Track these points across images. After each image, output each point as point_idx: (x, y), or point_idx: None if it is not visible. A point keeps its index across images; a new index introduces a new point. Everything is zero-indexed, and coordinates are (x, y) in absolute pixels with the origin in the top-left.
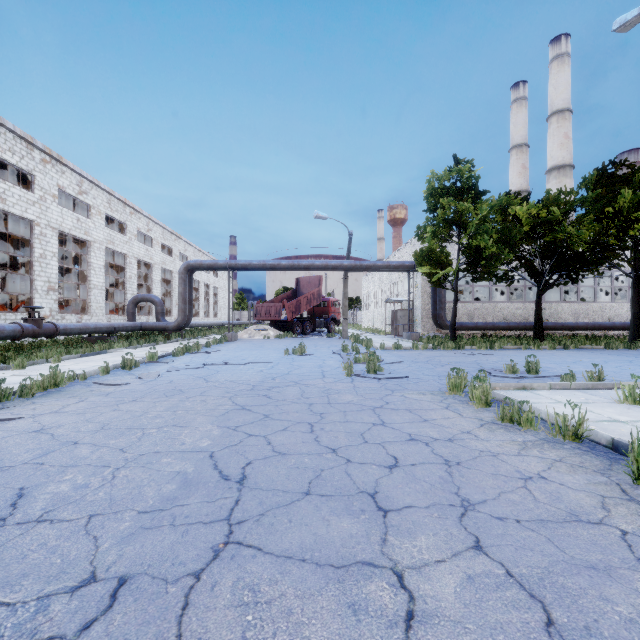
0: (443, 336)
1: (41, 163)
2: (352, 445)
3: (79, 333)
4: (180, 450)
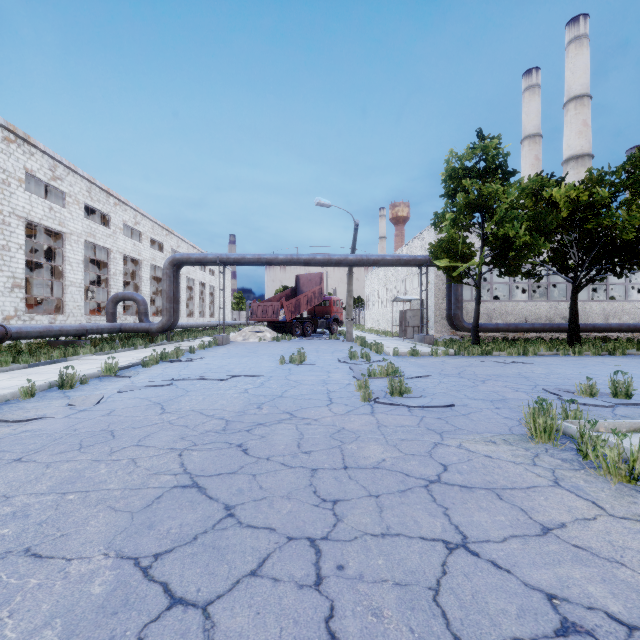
0: (459, 339)
1: (3, 142)
2: None
3: (39, 337)
4: None
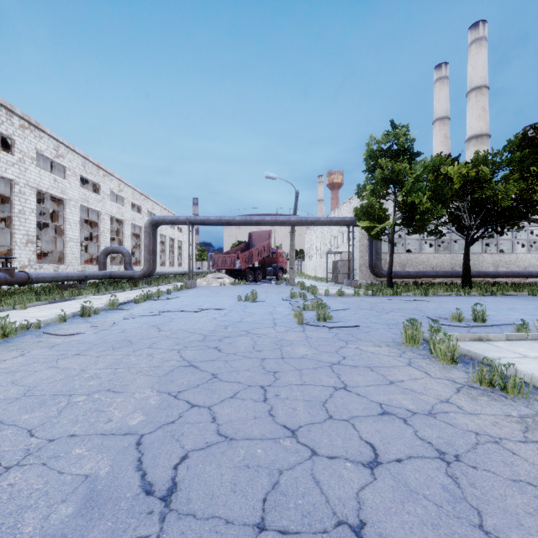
0: (379, 283)
1: (20, 128)
2: (315, 423)
3: (51, 281)
4: (102, 432)
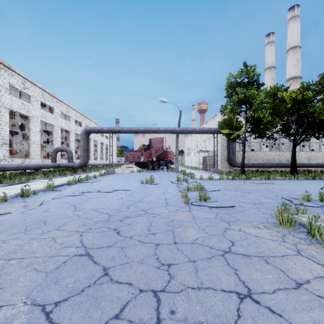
0: (234, 171)
1: None
2: None
3: (15, 170)
4: None
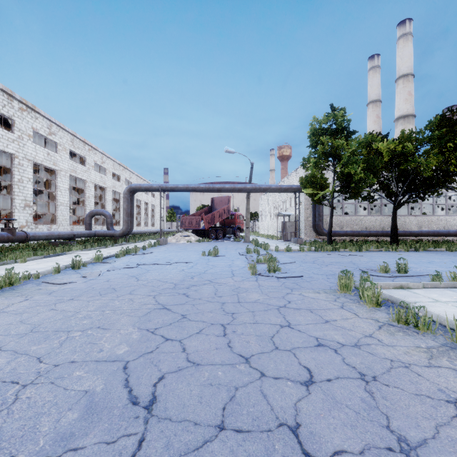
0: (321, 241)
1: (19, 111)
2: (264, 352)
3: (46, 239)
4: (96, 359)
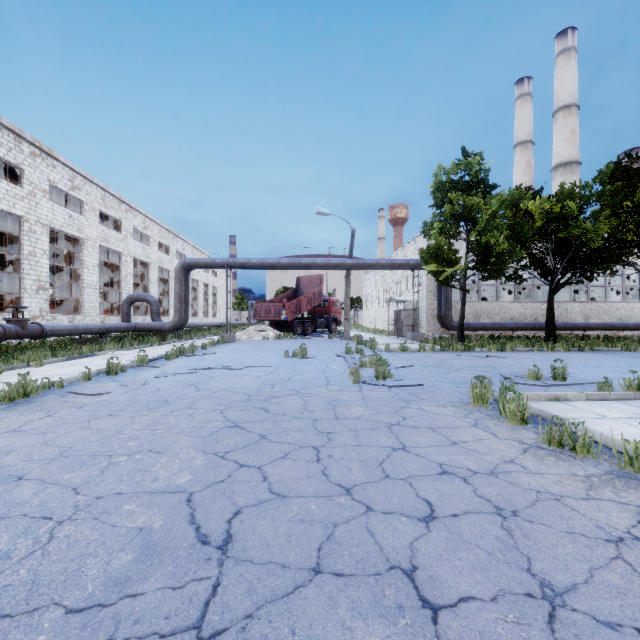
0: (449, 337)
1: (30, 156)
2: (370, 482)
3: (68, 334)
4: (150, 490)
